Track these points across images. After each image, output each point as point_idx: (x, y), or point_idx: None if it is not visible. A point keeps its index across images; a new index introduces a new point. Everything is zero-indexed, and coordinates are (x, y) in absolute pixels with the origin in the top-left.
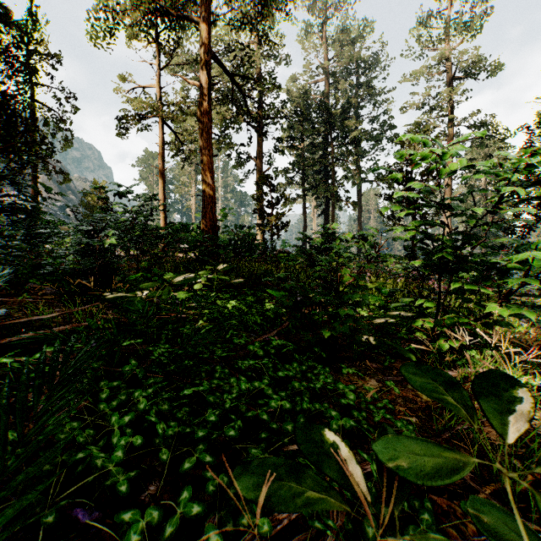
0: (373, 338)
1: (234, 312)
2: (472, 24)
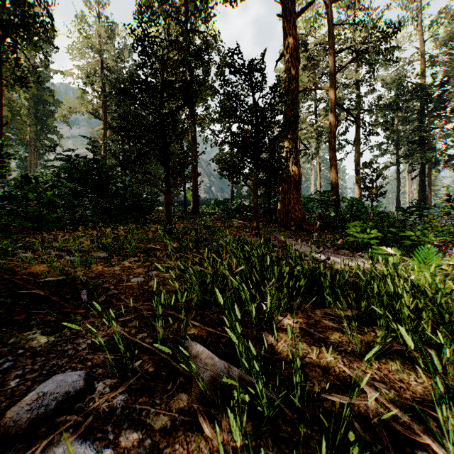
0: None
1: None
2: None
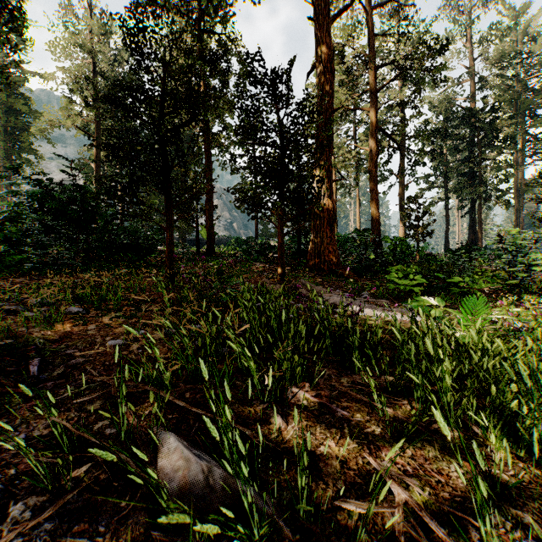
0: None
1: None
2: None
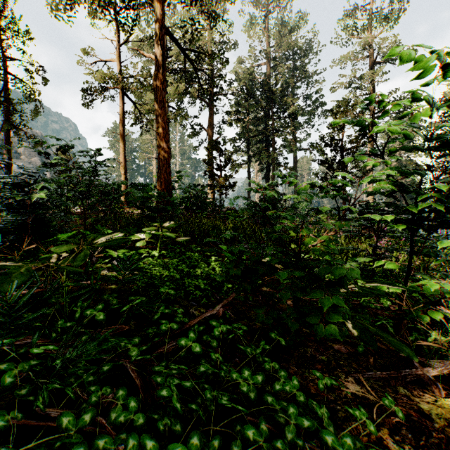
0: (350, 322)
1: (174, 275)
2: (390, 17)
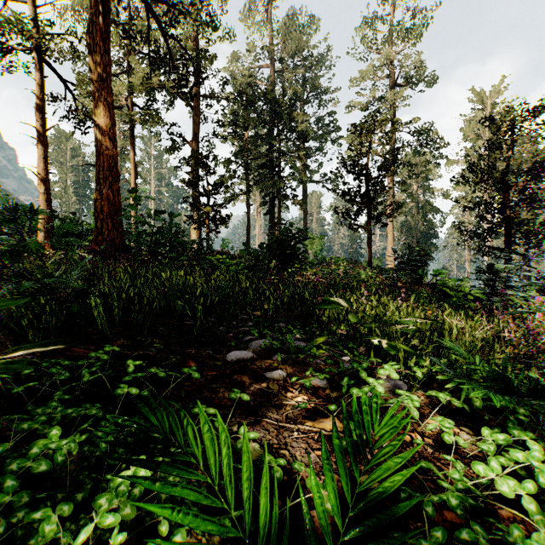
0: None
1: None
2: (413, 31)
